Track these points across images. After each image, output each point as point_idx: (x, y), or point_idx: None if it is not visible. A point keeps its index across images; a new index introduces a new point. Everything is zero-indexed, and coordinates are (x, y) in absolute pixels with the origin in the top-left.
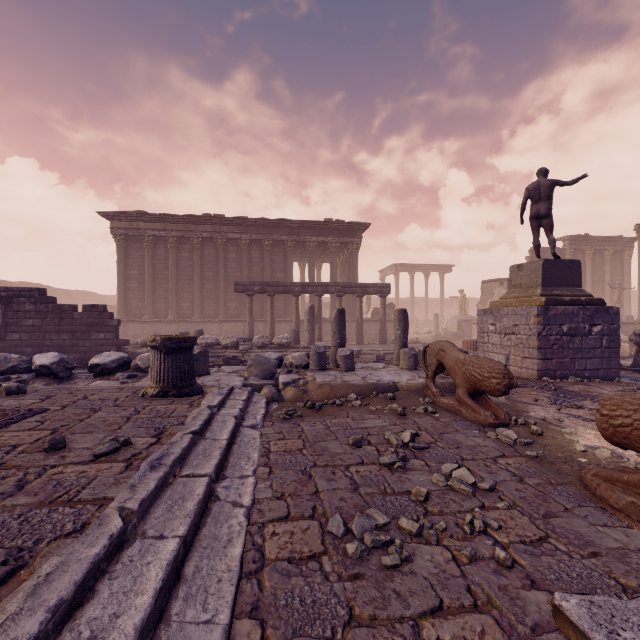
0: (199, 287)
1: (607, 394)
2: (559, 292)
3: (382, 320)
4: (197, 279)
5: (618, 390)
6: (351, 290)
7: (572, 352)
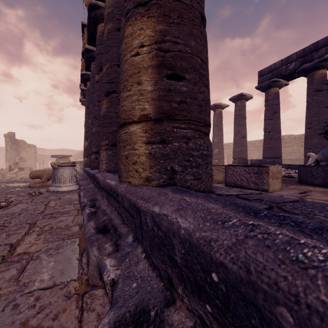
0: None
1: None
2: None
3: None
4: None
5: None
6: None
7: None
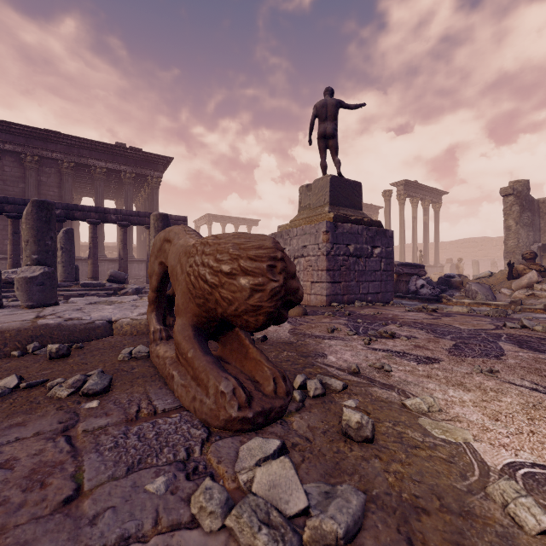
0: None
1: (402, 315)
2: (345, 212)
3: None
4: None
5: (406, 310)
6: (138, 220)
7: (358, 275)
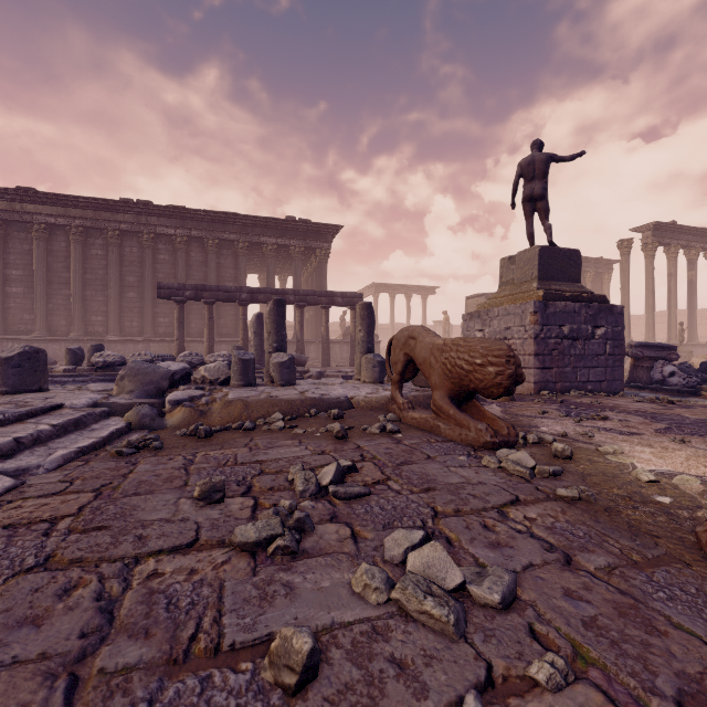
0: (116, 295)
1: (625, 405)
2: (558, 287)
3: (353, 337)
4: (113, 285)
5: (634, 401)
6: (315, 299)
7: (574, 360)
